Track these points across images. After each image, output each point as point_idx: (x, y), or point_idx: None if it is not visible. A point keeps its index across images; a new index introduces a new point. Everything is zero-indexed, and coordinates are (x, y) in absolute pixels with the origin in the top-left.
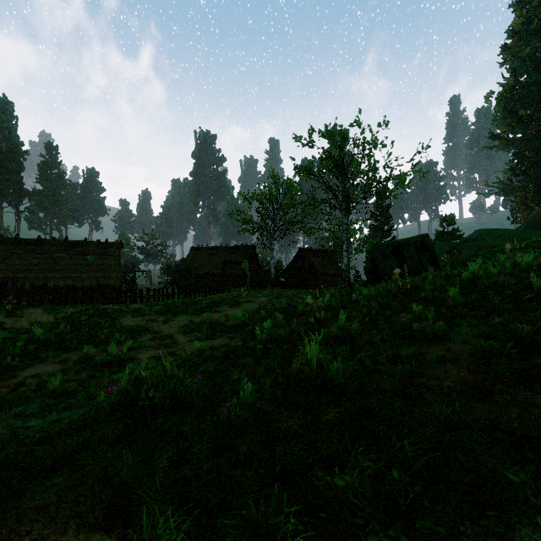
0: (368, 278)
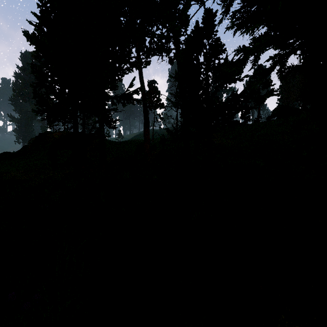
0: None
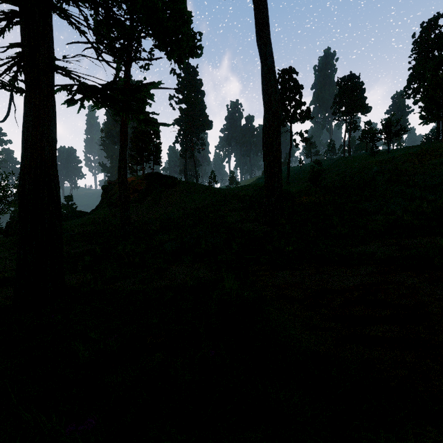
0: (4, 235)
